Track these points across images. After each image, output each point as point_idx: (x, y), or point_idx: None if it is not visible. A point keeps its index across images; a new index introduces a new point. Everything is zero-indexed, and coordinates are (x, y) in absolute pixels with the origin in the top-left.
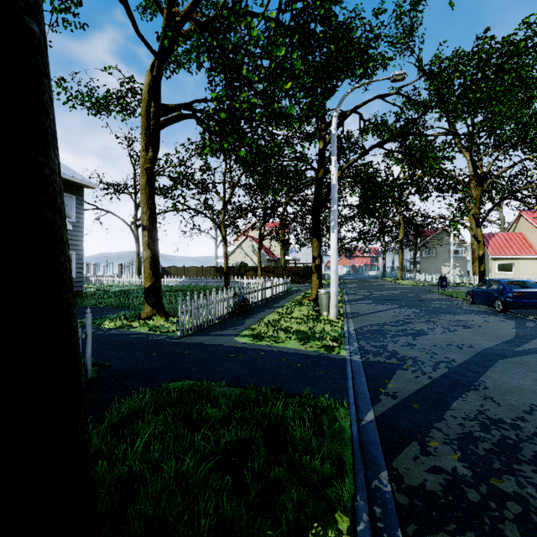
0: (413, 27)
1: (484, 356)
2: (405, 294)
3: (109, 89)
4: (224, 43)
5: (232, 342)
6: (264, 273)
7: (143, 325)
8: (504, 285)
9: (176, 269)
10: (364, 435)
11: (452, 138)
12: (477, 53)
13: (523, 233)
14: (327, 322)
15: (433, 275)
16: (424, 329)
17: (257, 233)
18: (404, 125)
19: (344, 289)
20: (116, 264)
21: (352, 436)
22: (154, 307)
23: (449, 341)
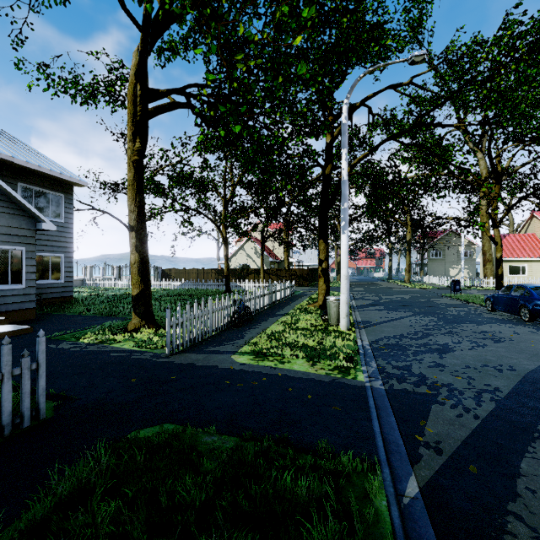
0: (422, 19)
1: (532, 382)
2: (416, 298)
3: (95, 75)
4: (219, 11)
5: (228, 363)
6: (267, 276)
7: (129, 340)
8: (532, 291)
9: (176, 272)
10: (411, 528)
11: (475, 129)
12: (509, 29)
13: (536, 234)
14: (338, 334)
15: (442, 278)
16: (448, 343)
17: (259, 234)
18: (422, 115)
19: (351, 292)
20: (114, 267)
21: (394, 530)
22: (143, 317)
23: (482, 359)
